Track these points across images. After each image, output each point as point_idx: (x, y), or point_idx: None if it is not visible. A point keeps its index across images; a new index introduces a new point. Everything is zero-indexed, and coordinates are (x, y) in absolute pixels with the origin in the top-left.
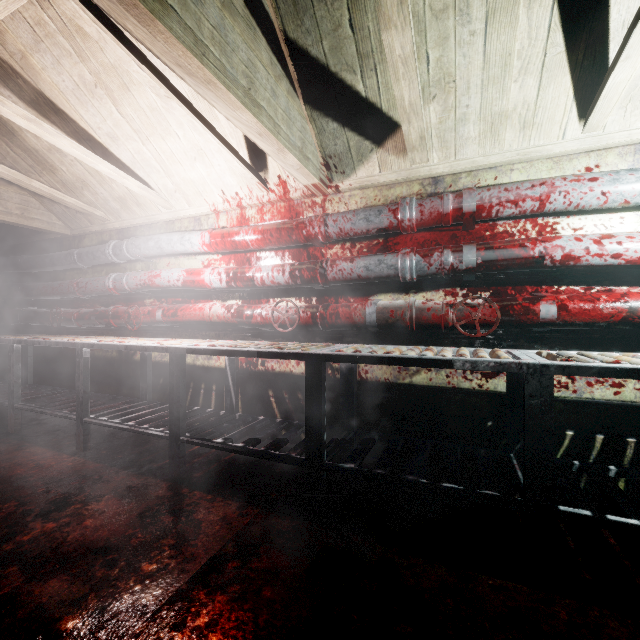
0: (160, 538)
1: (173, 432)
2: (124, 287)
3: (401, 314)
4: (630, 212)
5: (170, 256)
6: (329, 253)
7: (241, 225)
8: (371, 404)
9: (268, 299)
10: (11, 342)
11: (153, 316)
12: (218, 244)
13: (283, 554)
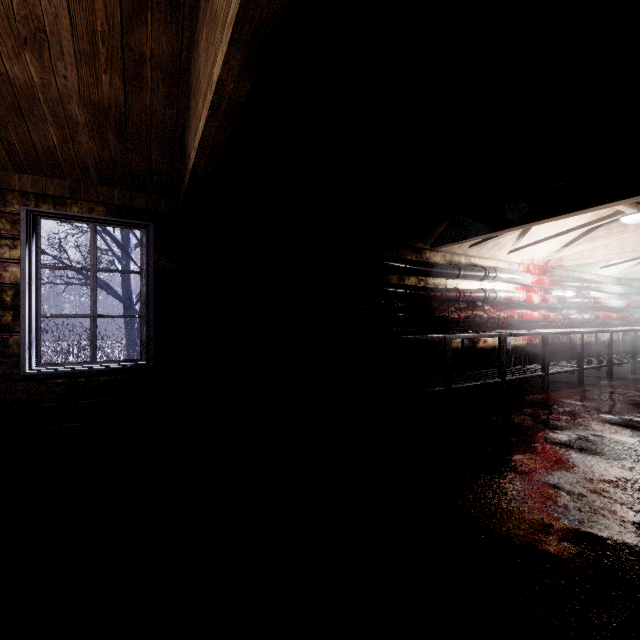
0: (633, 387)
1: (582, 367)
2: (496, 299)
3: (581, 318)
4: (597, 292)
5: (498, 281)
6: (553, 292)
7: (528, 272)
8: (562, 352)
9: (537, 310)
10: (504, 335)
11: (513, 317)
12: (537, 282)
13: (637, 382)
